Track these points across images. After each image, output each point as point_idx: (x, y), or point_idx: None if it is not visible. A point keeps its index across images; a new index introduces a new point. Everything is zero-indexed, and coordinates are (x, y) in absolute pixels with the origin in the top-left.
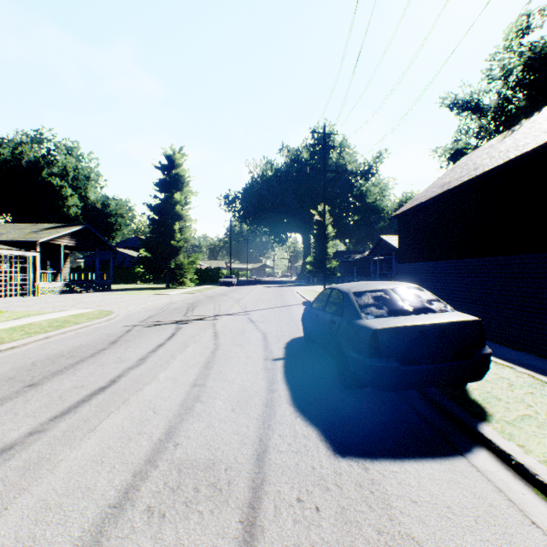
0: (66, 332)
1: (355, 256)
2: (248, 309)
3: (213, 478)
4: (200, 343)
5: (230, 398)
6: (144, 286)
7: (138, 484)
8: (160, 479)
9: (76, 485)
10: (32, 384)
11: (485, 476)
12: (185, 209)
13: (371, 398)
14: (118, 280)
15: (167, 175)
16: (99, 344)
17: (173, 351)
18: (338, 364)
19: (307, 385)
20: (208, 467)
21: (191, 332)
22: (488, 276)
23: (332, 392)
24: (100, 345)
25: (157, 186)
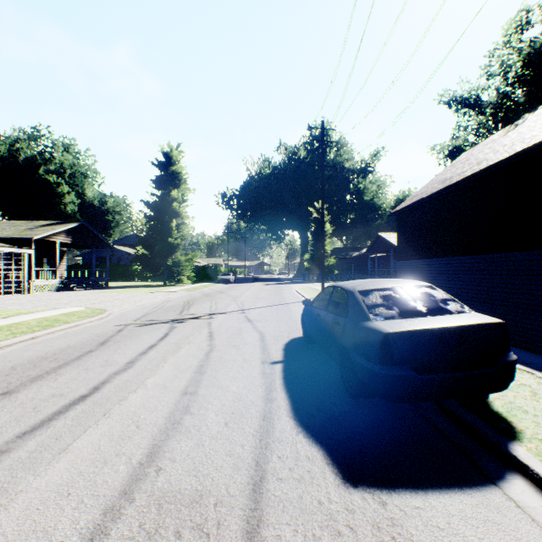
0: (54, 331)
1: (352, 254)
2: (245, 307)
3: (199, 517)
4: (194, 344)
5: (223, 409)
6: (142, 284)
7: (108, 526)
8: (135, 520)
9: (31, 528)
10: (6, 391)
11: (528, 514)
12: (182, 207)
13: (380, 409)
14: (115, 278)
15: (165, 172)
16: (87, 345)
17: (164, 353)
18: (342, 369)
19: (308, 393)
20: (194, 502)
21: (185, 332)
22: (493, 273)
23: (336, 402)
24: (88, 347)
25: (154, 183)
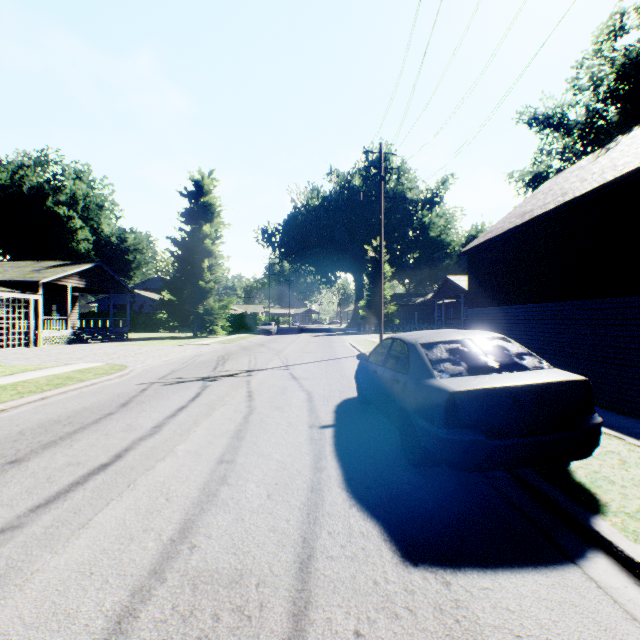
0: (67, 391)
1: (416, 300)
2: (290, 363)
3: (239, 598)
4: (230, 405)
5: (265, 480)
6: (168, 335)
7: (137, 608)
8: (167, 601)
9: (51, 611)
10: (14, 460)
11: (610, 595)
12: (215, 244)
13: (446, 480)
14: (137, 328)
15: (195, 204)
16: (106, 406)
17: (196, 416)
18: (402, 434)
19: (363, 462)
20: (233, 582)
21: (220, 392)
22: (579, 323)
23: (395, 471)
24: (107, 408)
25: (183, 217)
